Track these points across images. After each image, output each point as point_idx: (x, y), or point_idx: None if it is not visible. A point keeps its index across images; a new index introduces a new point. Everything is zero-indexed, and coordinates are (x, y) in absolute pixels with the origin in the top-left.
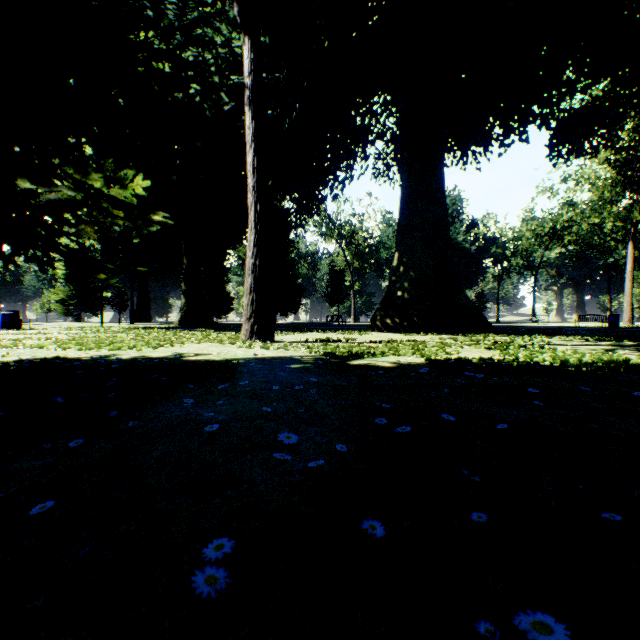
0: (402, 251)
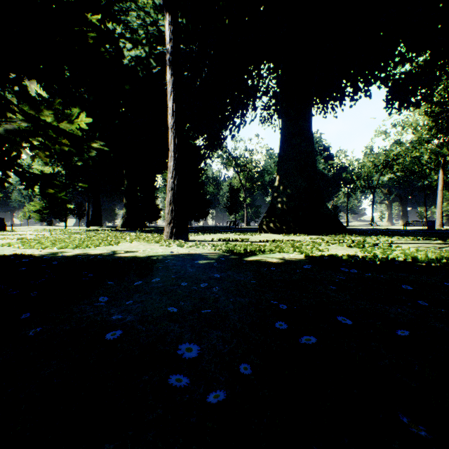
0: (282, 175)
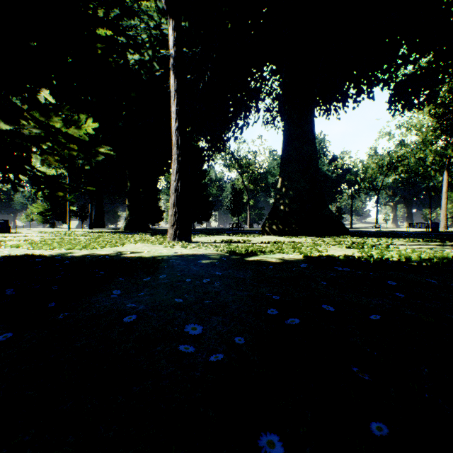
0: (284, 177)
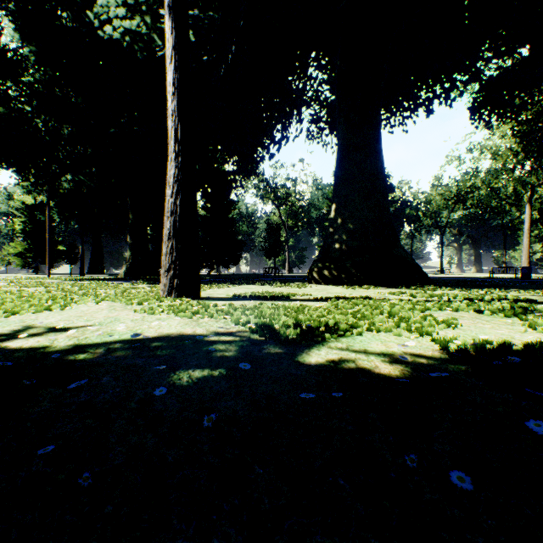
0: (339, 203)
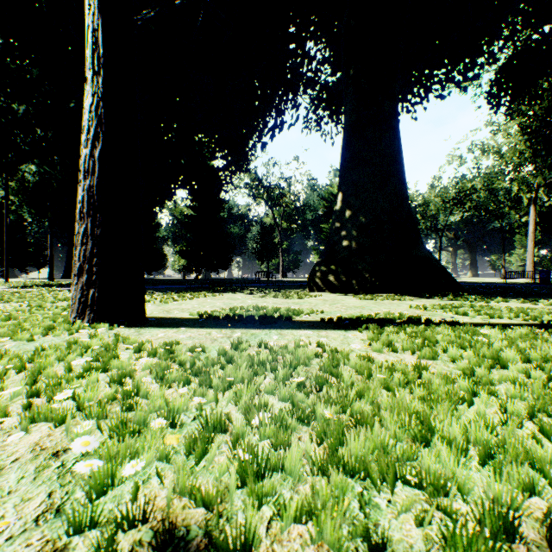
0: (348, 191)
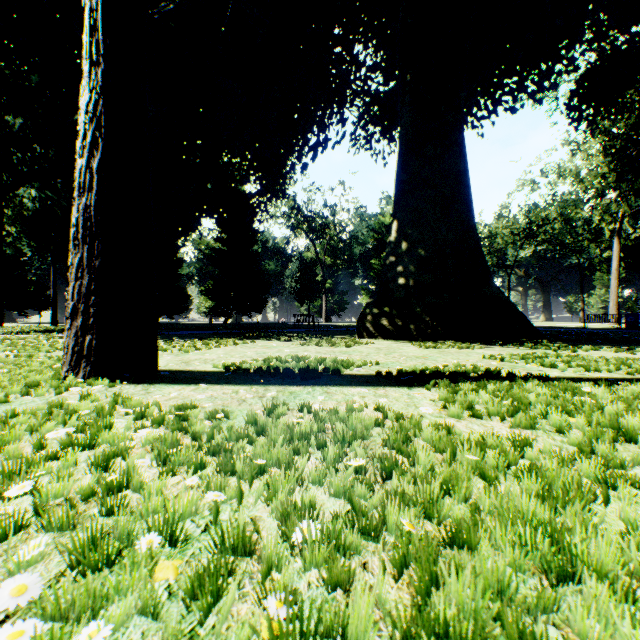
0: (404, 218)
